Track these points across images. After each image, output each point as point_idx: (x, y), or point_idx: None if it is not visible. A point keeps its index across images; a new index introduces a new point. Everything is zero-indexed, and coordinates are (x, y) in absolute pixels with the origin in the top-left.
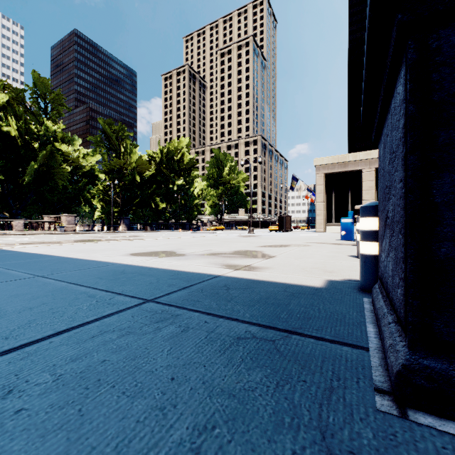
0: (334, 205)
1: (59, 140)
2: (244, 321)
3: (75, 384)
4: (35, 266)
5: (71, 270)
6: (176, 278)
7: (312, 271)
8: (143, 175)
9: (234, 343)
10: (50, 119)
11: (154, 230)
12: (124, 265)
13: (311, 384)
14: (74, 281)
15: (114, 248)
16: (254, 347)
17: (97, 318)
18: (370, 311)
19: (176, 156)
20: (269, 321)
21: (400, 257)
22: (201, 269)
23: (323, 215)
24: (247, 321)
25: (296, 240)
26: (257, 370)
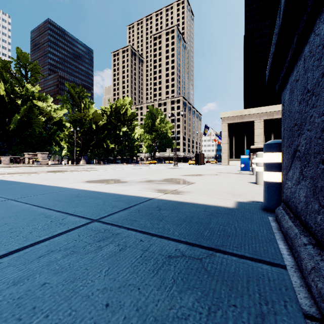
0: (234, 146)
1: (36, 98)
2: (173, 239)
3: (9, 313)
4: (9, 191)
5: (37, 194)
6: (119, 200)
7: (224, 194)
8: (98, 124)
9: (166, 262)
10: (29, 83)
11: (106, 164)
12: (79, 190)
13: (242, 310)
14: (37, 203)
15: (74, 177)
16: (184, 266)
17: (47, 237)
18: (276, 228)
19: (122, 110)
20: (195, 239)
21: (322, 186)
22: (139, 193)
23: (227, 153)
24: (176, 239)
25: (208, 171)
26: (188, 292)
